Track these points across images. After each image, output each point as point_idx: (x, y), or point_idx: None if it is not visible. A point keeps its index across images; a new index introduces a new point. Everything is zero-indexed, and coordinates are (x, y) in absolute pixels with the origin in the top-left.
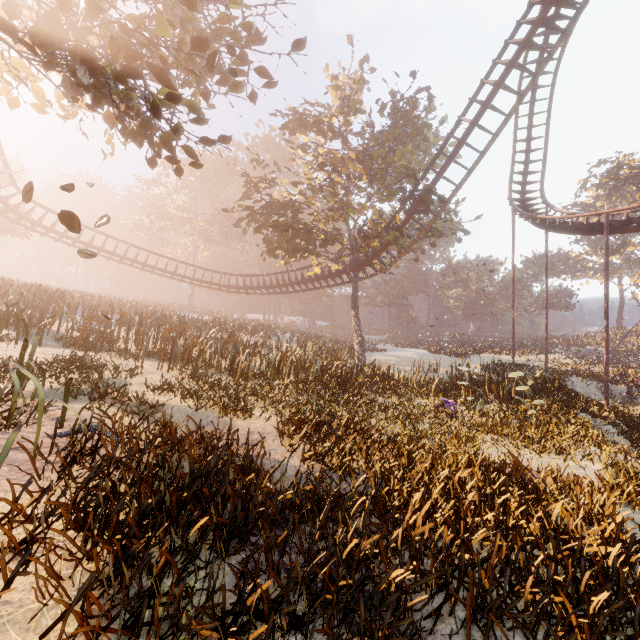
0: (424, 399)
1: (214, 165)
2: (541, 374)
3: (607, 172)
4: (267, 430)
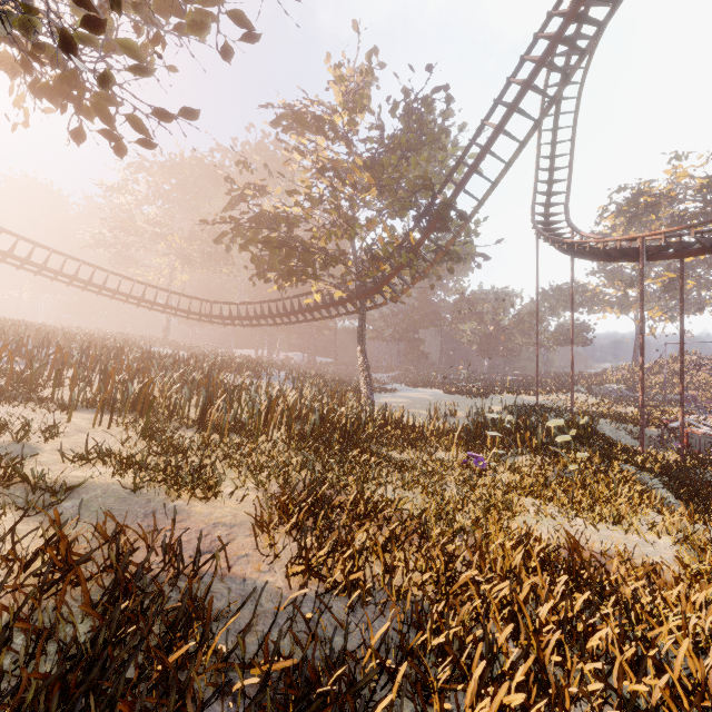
0: (445, 451)
1: (194, 172)
2: (574, 418)
3: (628, 199)
4: (239, 518)
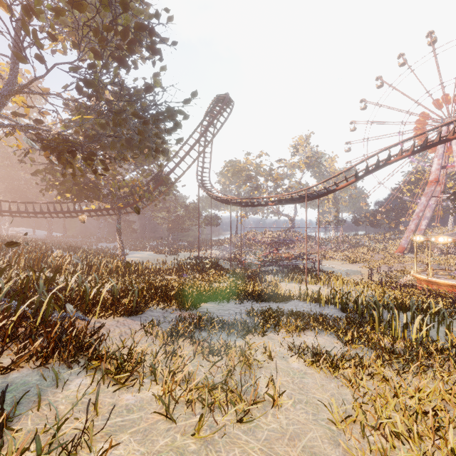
0: (170, 276)
1: None
2: (211, 260)
3: (232, 166)
4: None
